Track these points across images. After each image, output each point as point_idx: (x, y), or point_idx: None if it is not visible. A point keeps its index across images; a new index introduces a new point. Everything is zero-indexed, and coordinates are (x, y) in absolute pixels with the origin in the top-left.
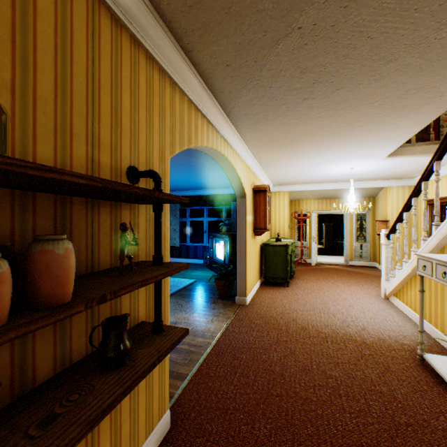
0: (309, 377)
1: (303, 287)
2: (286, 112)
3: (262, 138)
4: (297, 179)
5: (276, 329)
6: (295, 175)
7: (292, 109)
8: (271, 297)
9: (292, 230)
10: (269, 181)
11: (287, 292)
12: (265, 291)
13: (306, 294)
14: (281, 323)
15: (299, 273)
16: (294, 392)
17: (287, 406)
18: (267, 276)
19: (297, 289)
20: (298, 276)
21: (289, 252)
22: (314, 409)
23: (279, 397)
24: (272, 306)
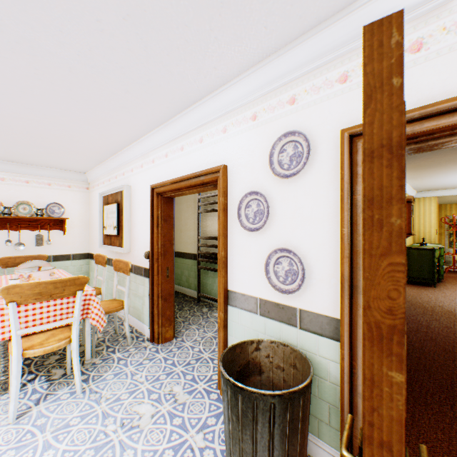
0: (450, 330)
1: (452, 289)
2: (430, 153)
3: (408, 166)
4: (446, 185)
5: (422, 308)
6: (444, 183)
7: (436, 152)
8: (415, 292)
9: (440, 236)
10: (411, 189)
11: (433, 290)
12: (409, 288)
13: (455, 294)
14: (426, 306)
15: (449, 279)
16: (436, 332)
17: (431, 335)
18: (410, 276)
19: (444, 289)
20: (447, 281)
21: (435, 255)
22: (451, 339)
23: (425, 332)
24: (417, 297)
